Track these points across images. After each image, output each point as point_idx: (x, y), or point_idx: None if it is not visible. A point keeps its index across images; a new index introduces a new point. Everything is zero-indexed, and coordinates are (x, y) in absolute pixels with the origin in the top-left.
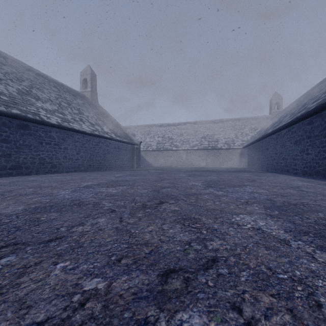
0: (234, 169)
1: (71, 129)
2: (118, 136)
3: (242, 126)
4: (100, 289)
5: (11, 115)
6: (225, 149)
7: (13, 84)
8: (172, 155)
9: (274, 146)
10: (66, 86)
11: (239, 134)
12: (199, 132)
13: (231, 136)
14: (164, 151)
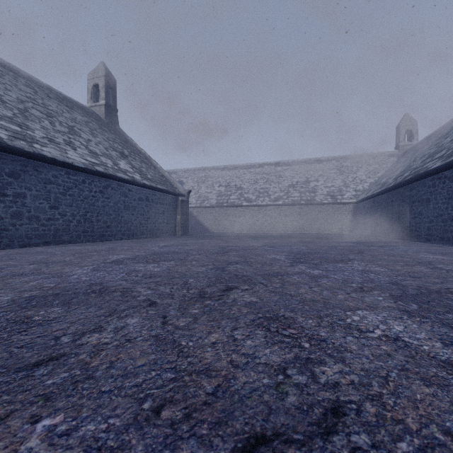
0: (357, 238)
1: (33, 155)
2: (148, 178)
3: (353, 168)
4: None
5: None
6: (329, 204)
7: None
8: (242, 213)
9: (451, 194)
10: (58, 92)
11: (349, 180)
12: (285, 178)
13: (336, 183)
14: (228, 208)
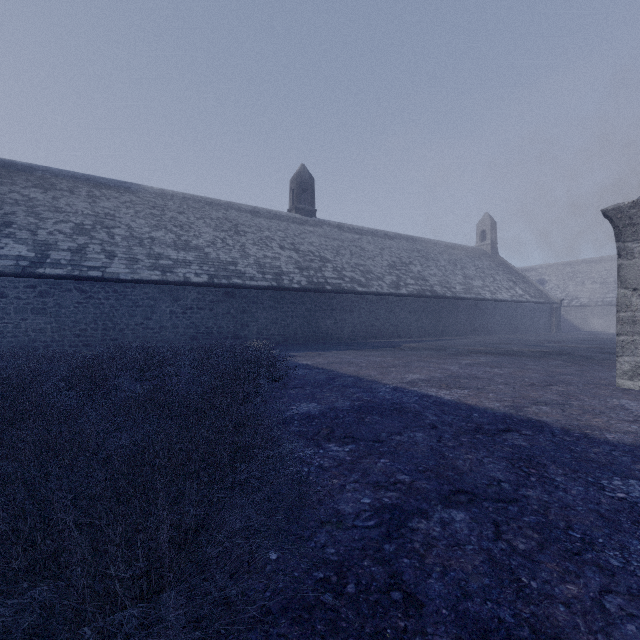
0: None
1: (498, 300)
2: (532, 296)
3: None
4: (578, 346)
5: (473, 299)
6: None
7: (457, 272)
8: None
9: None
10: (468, 247)
11: None
12: None
13: None
14: (604, 307)
